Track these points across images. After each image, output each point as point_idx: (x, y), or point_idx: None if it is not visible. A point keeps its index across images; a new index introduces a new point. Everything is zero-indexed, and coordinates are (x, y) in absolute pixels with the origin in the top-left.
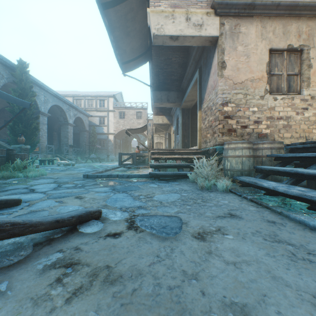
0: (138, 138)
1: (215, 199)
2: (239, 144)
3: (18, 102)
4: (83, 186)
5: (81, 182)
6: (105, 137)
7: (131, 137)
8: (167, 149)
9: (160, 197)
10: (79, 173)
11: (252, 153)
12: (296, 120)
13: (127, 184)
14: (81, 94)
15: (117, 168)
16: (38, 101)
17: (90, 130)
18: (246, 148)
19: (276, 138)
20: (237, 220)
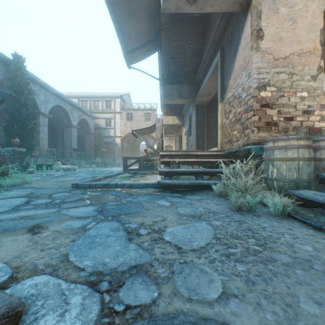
0: (147, 142)
1: (280, 239)
2: (292, 141)
3: None
4: (61, 203)
5: (63, 195)
6: (111, 140)
7: (139, 140)
8: (180, 151)
9: (176, 232)
10: (73, 180)
11: (312, 155)
12: None
13: (125, 200)
14: (86, 95)
15: (120, 173)
16: (37, 100)
17: (95, 132)
18: (304, 147)
19: None
20: None
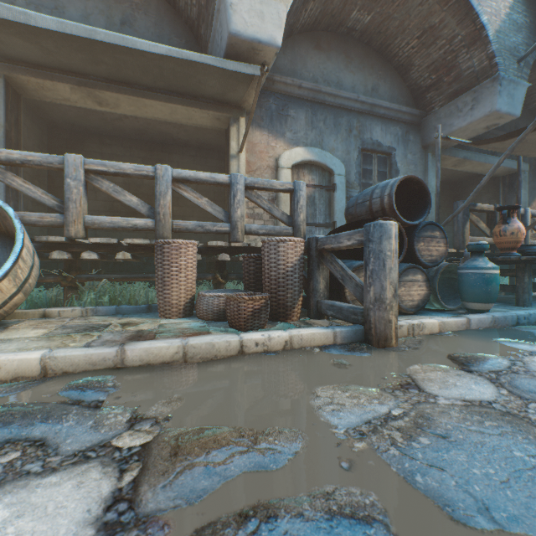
0: None
1: None
2: None
3: None
4: None
5: None
6: None
7: None
8: None
9: None
10: None
11: None
12: None
13: None
14: None
15: None
16: None
17: None
18: None
19: None
20: None
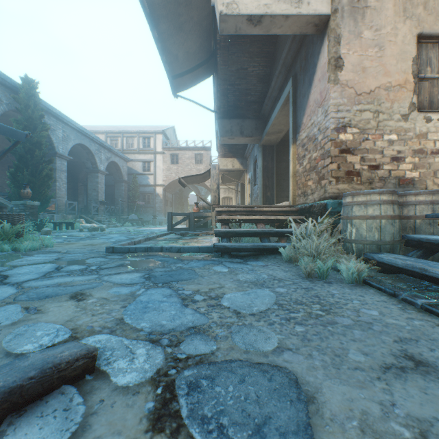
0: (198, 192)
1: (347, 305)
2: (374, 196)
3: (4, 132)
4: (99, 269)
5: (98, 261)
6: (151, 190)
7: (188, 189)
8: (241, 206)
9: (235, 298)
10: (105, 243)
11: (398, 212)
12: None
13: (175, 266)
14: (117, 130)
15: (164, 234)
16: (53, 138)
17: (129, 180)
18: (387, 203)
19: (429, 187)
20: None
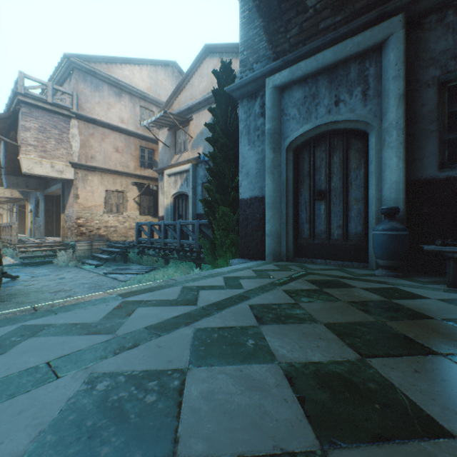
0: None
1: (66, 269)
2: (83, 244)
3: None
4: None
5: None
6: None
7: None
8: (33, 243)
9: (39, 271)
10: None
11: (91, 248)
12: (121, 228)
13: (9, 270)
14: None
15: None
16: None
17: None
18: (87, 246)
19: (110, 237)
20: (70, 272)
